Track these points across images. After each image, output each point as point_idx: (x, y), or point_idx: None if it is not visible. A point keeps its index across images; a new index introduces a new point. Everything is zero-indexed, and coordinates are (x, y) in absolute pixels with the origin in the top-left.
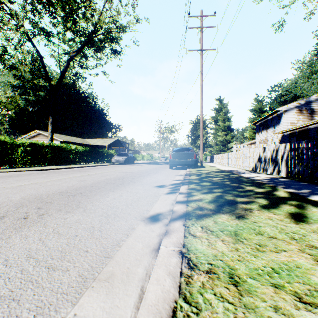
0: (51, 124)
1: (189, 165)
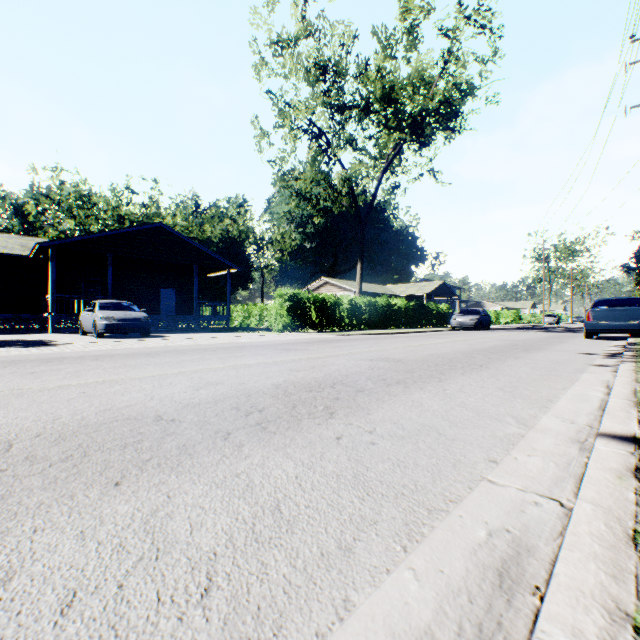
0: (360, 270)
1: (631, 331)
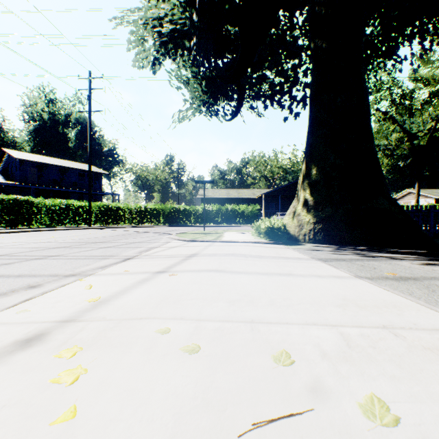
0: (416, 188)
1: None
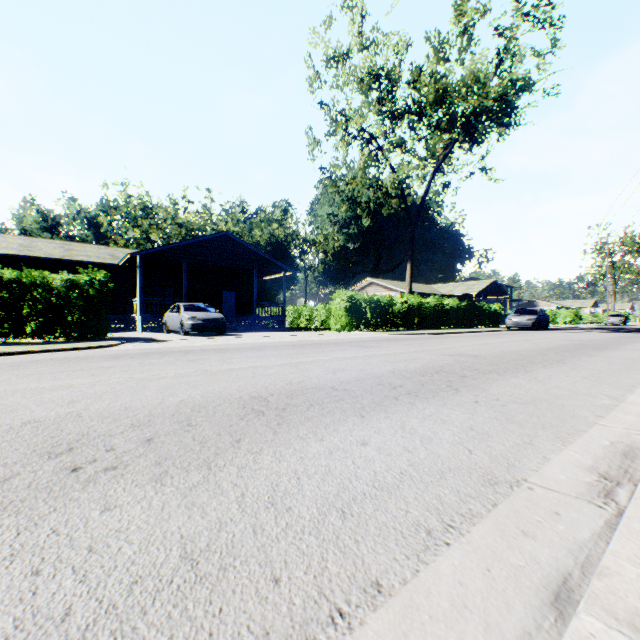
0: (409, 271)
1: None
